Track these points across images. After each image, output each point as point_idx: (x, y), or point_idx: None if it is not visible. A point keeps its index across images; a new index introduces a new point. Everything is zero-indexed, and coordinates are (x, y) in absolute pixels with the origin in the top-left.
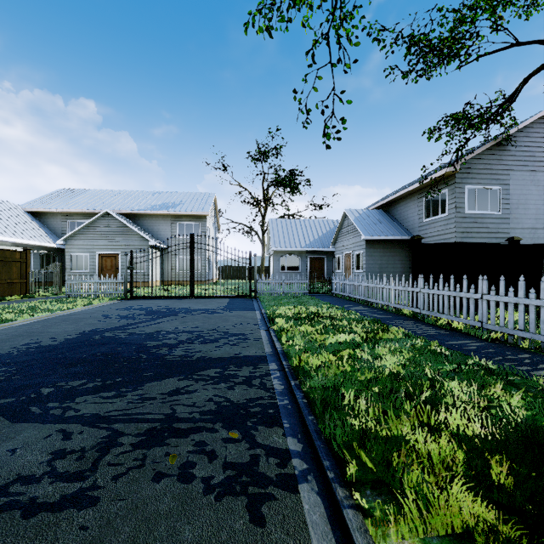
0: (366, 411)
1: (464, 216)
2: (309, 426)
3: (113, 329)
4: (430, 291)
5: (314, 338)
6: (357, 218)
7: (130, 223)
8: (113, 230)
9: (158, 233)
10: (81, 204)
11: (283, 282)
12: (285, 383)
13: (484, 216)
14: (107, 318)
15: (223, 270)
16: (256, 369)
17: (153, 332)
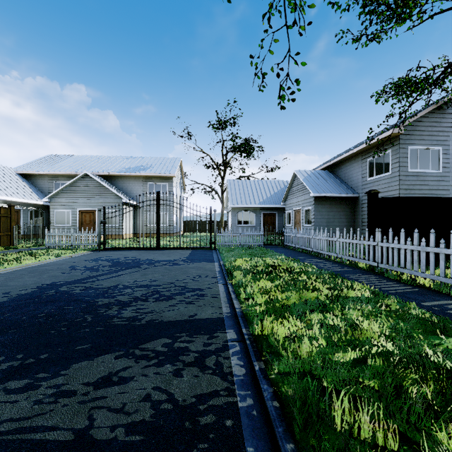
0: (373, 436)
1: (407, 174)
2: None
3: (72, 282)
4: (389, 245)
5: (275, 296)
6: (306, 178)
7: (106, 184)
8: (91, 189)
9: (131, 192)
10: (65, 167)
11: (240, 235)
12: (246, 364)
13: (425, 174)
14: (72, 269)
15: (186, 224)
16: (211, 339)
17: (110, 287)
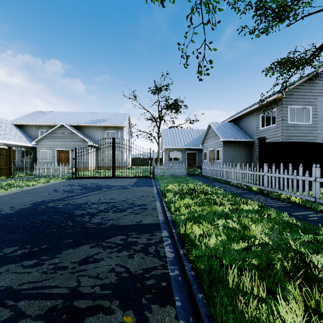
0: (251, 289)
1: (287, 125)
2: (200, 308)
3: (56, 200)
4: (273, 175)
5: (195, 209)
6: (217, 128)
7: (76, 131)
8: (66, 136)
9: (94, 137)
10: (47, 120)
11: (171, 168)
12: (175, 251)
13: (300, 125)
14: (55, 192)
15: (133, 160)
16: (152, 236)
17: (82, 203)
